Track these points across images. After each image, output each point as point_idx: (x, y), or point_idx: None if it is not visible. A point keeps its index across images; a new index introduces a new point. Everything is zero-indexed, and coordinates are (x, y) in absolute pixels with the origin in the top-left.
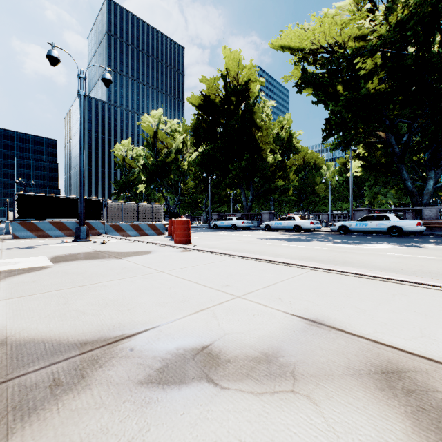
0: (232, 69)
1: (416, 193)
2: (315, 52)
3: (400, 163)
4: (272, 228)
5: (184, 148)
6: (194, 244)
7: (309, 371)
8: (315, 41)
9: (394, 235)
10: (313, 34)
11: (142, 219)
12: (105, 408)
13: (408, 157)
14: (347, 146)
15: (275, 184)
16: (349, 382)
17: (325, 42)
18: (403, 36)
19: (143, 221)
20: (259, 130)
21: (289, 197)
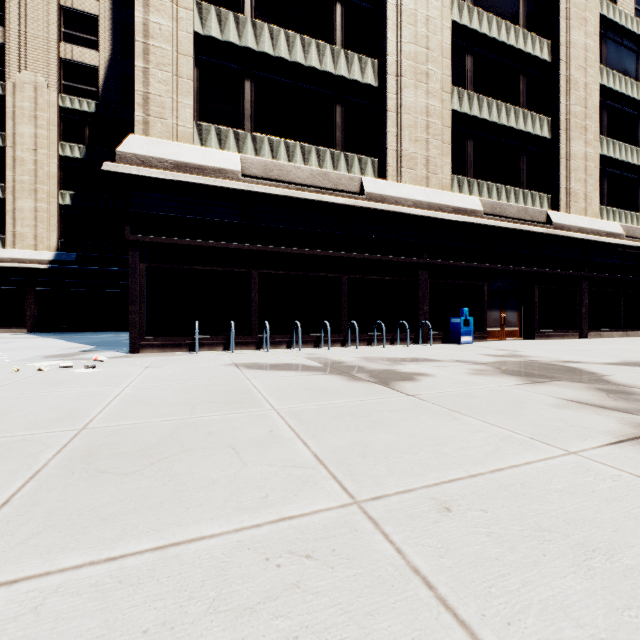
0: None
1: None
2: None
3: None
4: None
5: None
6: None
7: (637, 403)
8: None
9: None
10: None
11: None
12: (580, 385)
13: None
14: None
15: None
16: (635, 406)
17: None
18: None
19: None
20: None
21: None
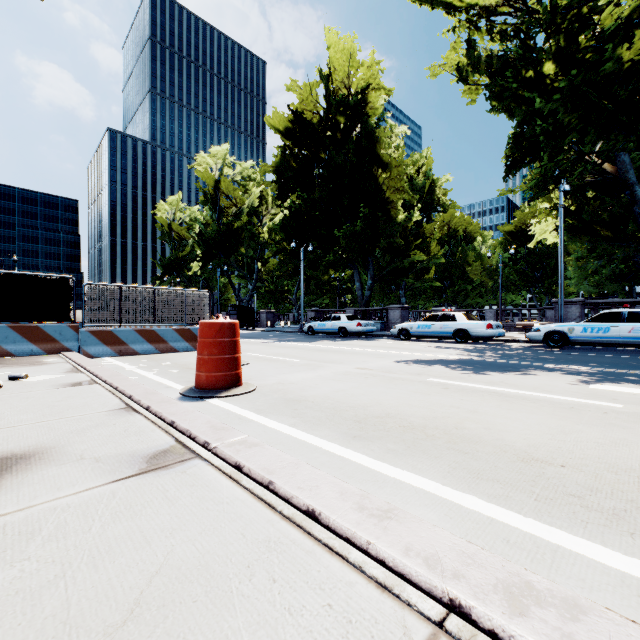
0: (339, 68)
1: None
2: (493, 13)
3: None
4: (412, 335)
5: (262, 206)
6: (249, 385)
7: None
8: None
9: None
10: None
11: (164, 319)
12: None
13: None
14: (555, 183)
15: (410, 260)
16: None
17: None
18: None
19: (166, 323)
20: (384, 169)
21: (430, 283)
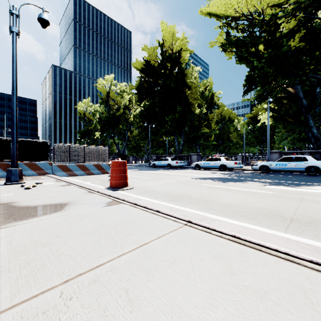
0: (167, 40)
1: (320, 138)
2: (238, 20)
3: (307, 113)
4: (201, 167)
5: (130, 104)
6: (131, 186)
7: None
8: (238, 10)
9: (311, 174)
10: (237, 2)
11: (88, 160)
12: None
13: (315, 108)
14: (265, 98)
15: (201, 131)
16: None
17: (247, 10)
18: (316, 2)
19: (89, 161)
20: (189, 88)
21: (211, 142)
